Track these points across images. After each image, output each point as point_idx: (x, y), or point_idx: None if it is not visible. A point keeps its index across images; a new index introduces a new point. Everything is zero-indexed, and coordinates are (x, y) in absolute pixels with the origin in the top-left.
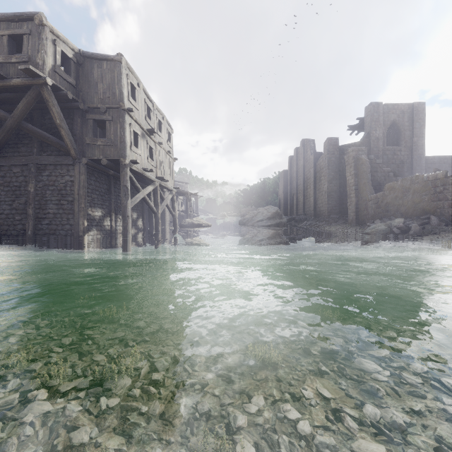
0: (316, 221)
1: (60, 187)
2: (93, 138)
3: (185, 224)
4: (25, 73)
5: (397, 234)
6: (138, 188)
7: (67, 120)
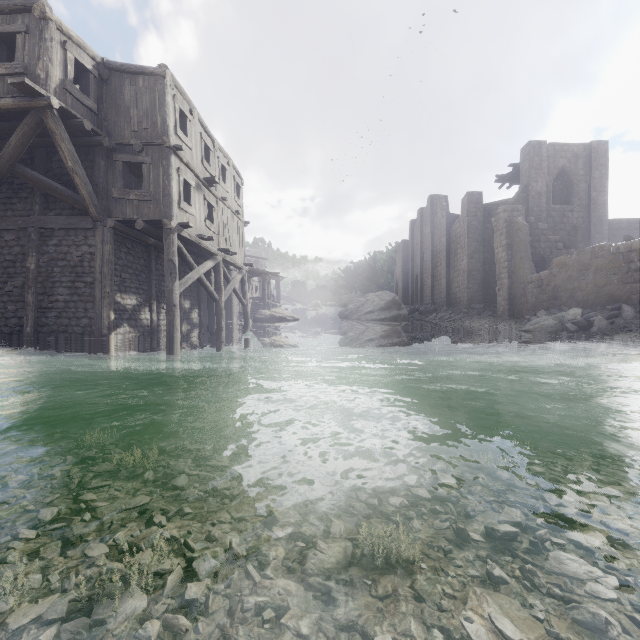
0: (450, 313)
1: (74, 262)
2: (123, 190)
3: (261, 318)
4: (18, 89)
5: (572, 332)
6: (191, 264)
7: (85, 163)
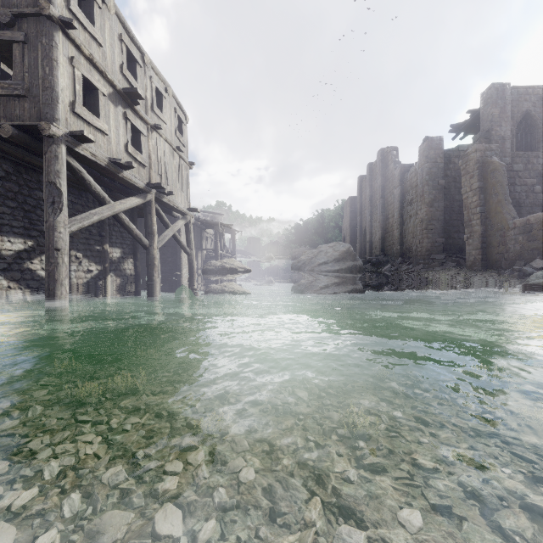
0: (407, 264)
1: None
2: None
3: (210, 269)
4: None
5: None
6: (101, 196)
7: None
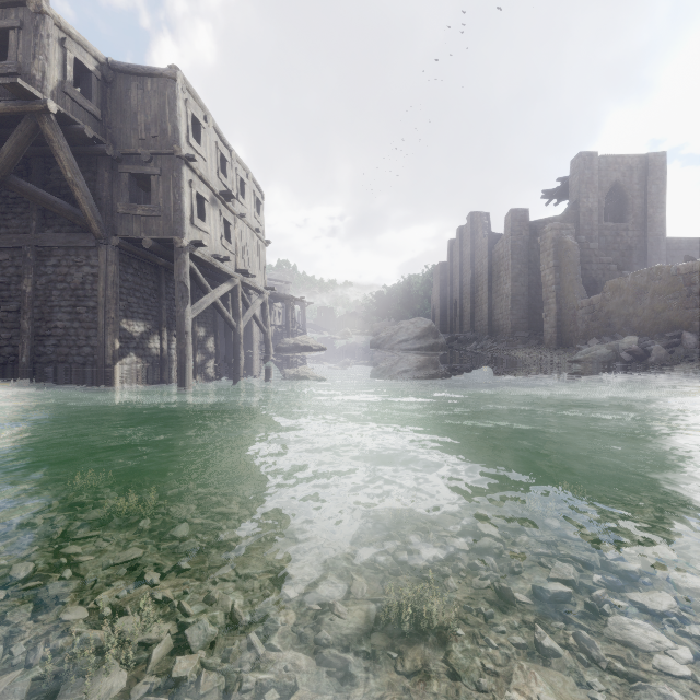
0: (492, 342)
1: (75, 285)
2: (129, 204)
3: (284, 347)
4: (10, 91)
5: (628, 363)
6: (205, 287)
7: (86, 174)
